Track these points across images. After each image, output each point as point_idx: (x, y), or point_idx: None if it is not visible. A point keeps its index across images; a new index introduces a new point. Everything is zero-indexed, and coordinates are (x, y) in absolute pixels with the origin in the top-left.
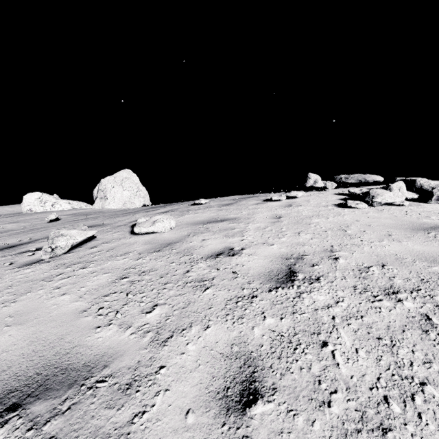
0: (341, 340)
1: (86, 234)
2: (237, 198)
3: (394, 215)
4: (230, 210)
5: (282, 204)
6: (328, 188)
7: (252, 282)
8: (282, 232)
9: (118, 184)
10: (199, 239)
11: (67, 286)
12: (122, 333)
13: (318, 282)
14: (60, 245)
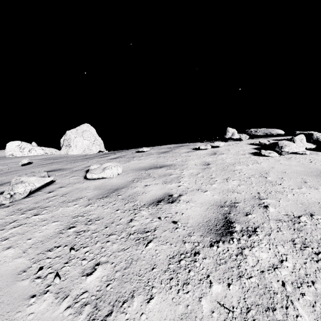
0: (301, 320)
1: (44, 181)
2: (172, 147)
3: (301, 163)
4: (166, 157)
5: (208, 152)
6: (242, 139)
7: (193, 235)
8: (213, 179)
9: (79, 135)
10: (142, 185)
11: (15, 237)
12: (57, 306)
13: (256, 235)
14: (18, 192)
